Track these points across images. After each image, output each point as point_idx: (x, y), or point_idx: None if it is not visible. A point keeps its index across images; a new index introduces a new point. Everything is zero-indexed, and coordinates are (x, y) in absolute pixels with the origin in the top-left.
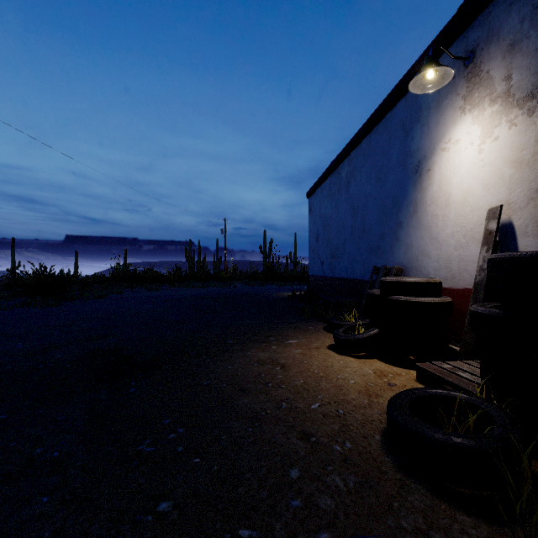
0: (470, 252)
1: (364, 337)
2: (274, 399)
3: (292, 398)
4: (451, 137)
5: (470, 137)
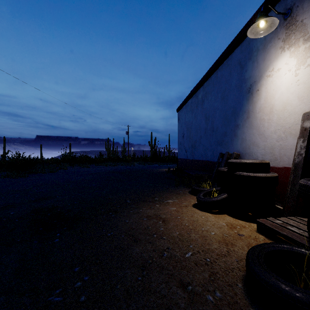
0: (288, 143)
1: (218, 200)
2: (158, 249)
3: (171, 247)
4: (274, 67)
5: (288, 66)
